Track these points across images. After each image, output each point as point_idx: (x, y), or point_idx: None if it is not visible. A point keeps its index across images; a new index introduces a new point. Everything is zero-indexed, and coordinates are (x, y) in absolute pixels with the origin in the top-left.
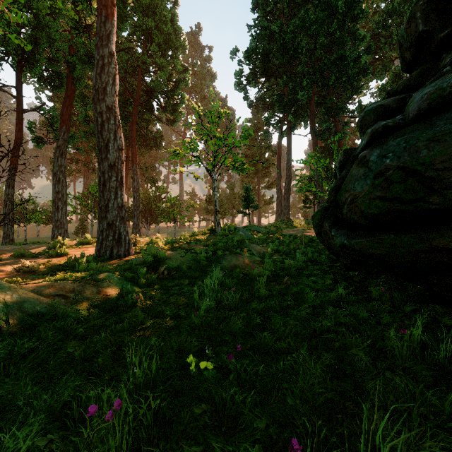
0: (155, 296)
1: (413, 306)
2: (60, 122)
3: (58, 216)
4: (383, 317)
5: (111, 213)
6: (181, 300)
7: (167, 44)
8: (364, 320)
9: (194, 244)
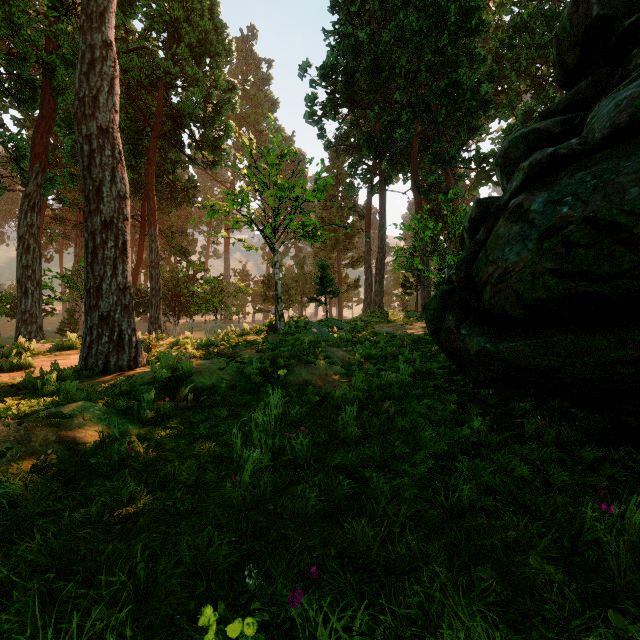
0: (165, 442)
1: (597, 451)
2: (30, 157)
3: (27, 304)
4: (552, 472)
5: (106, 299)
6: (212, 449)
7: (204, 47)
8: (524, 478)
9: (243, 348)
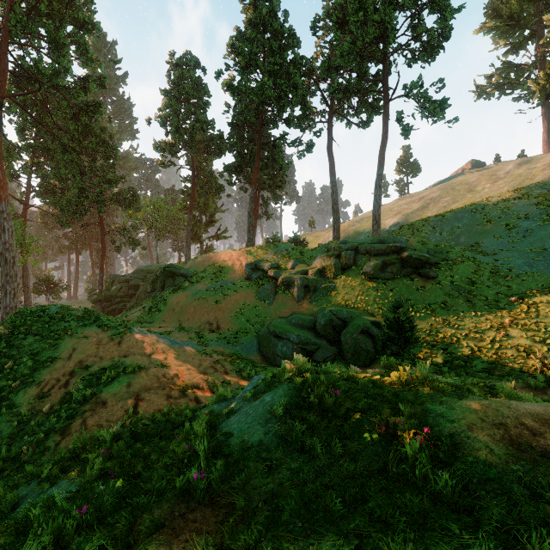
0: None
1: None
2: None
3: None
4: None
5: None
6: None
7: None
8: None
9: None
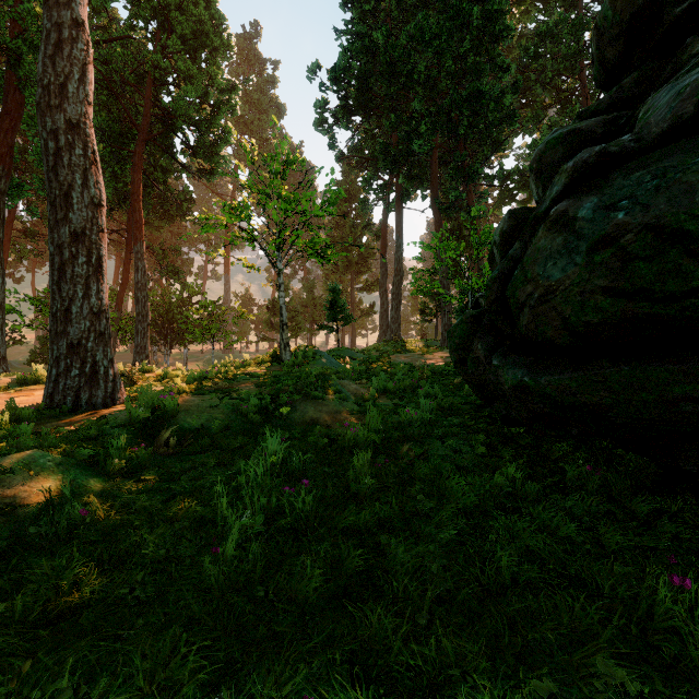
0: (134, 500)
1: (652, 503)
2: None
3: None
4: (602, 529)
5: (76, 325)
6: (192, 510)
7: (199, 40)
8: (571, 538)
9: (241, 382)
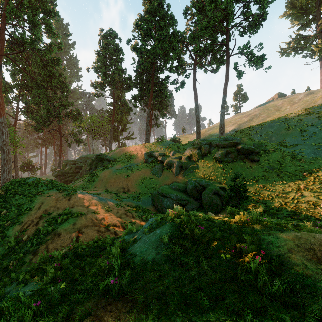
0: None
1: None
2: None
3: None
4: None
5: None
6: None
7: None
8: None
9: None
